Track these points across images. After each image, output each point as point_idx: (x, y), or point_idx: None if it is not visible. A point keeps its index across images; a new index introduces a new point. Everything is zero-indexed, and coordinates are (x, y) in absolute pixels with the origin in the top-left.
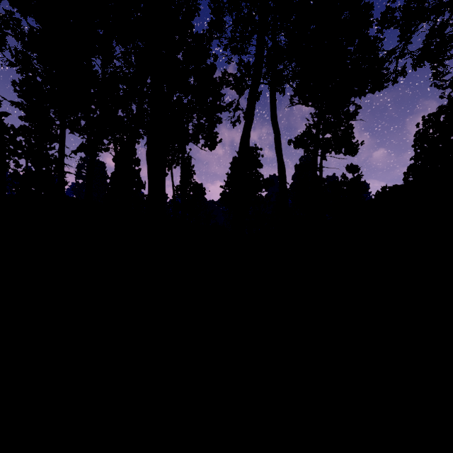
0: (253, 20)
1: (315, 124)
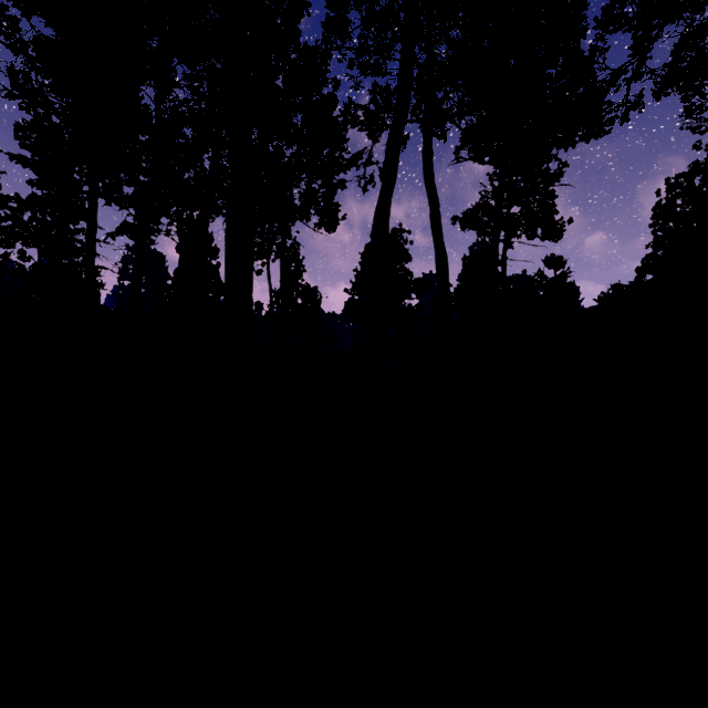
0: (394, 15)
1: (495, 192)
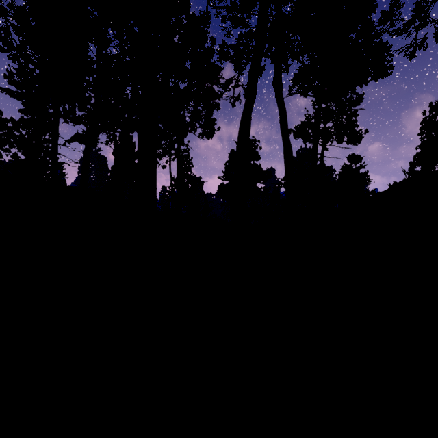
0: None
1: (316, 113)
